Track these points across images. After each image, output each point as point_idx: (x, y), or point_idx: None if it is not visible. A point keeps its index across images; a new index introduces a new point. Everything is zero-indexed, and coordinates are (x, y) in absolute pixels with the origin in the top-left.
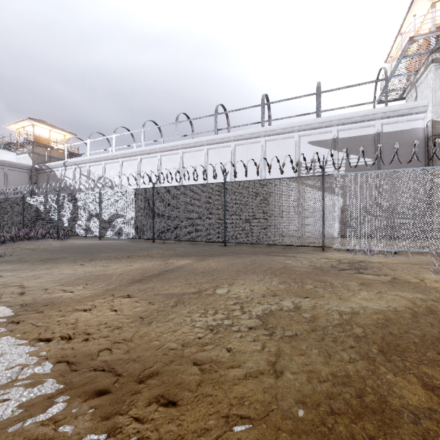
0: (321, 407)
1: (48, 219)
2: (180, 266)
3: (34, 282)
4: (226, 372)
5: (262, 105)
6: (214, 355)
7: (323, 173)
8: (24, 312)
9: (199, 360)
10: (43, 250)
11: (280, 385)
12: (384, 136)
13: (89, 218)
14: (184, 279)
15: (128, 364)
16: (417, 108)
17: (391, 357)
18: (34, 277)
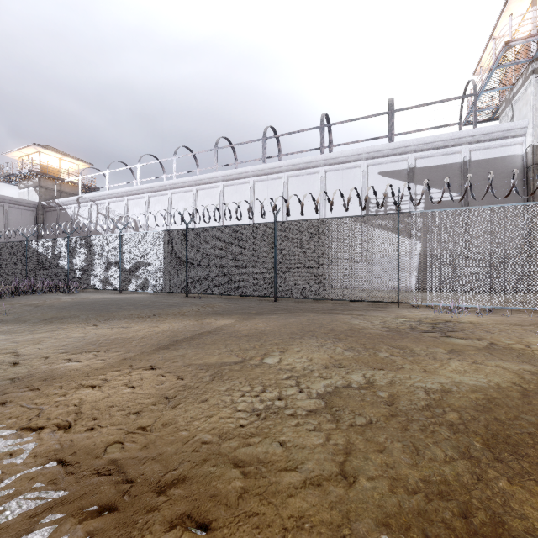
0: (412, 533)
1: (57, 268)
2: (219, 327)
3: (31, 348)
4: (278, 477)
5: (321, 127)
6: (261, 452)
7: (398, 210)
8: (14, 389)
9: (241, 459)
10: (49, 307)
11: (352, 497)
12: (473, 165)
13: (107, 266)
14: (224, 344)
15: (144, 465)
16: (514, 130)
17: (501, 455)
18: (33, 342)
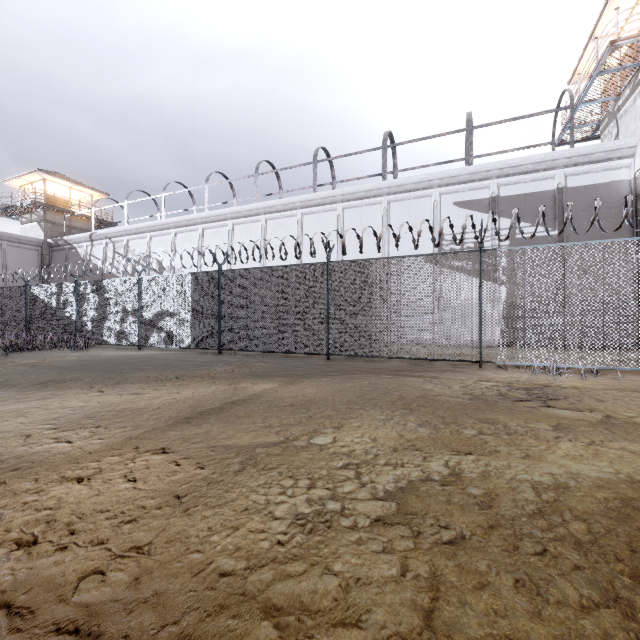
0: None
1: (63, 319)
2: (256, 394)
3: (12, 422)
4: (331, 639)
5: (384, 148)
6: (306, 591)
7: (481, 247)
8: None
9: (277, 604)
10: (48, 367)
11: None
12: (569, 193)
13: (124, 317)
14: (261, 417)
15: (130, 615)
16: (620, 150)
17: None
18: (16, 413)
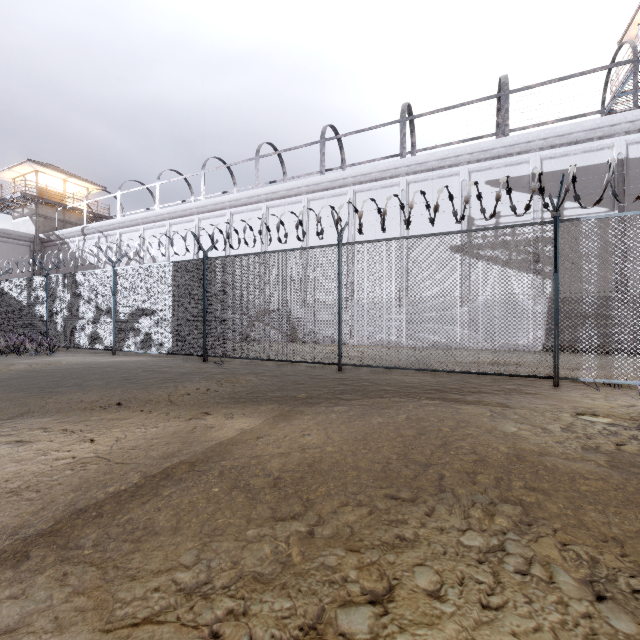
0: None
1: (33, 318)
2: (222, 445)
3: None
4: None
5: (402, 121)
6: None
7: (556, 217)
8: None
9: None
10: None
11: None
12: (632, 165)
13: (97, 316)
14: (200, 538)
15: None
16: None
17: None
18: None
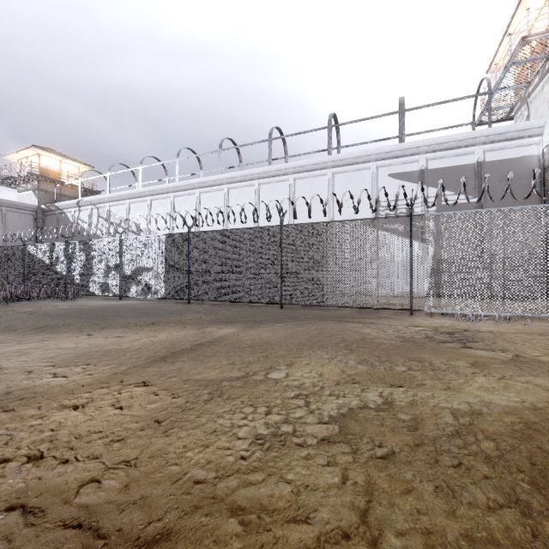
0: None
1: (55, 274)
2: (221, 337)
3: (16, 361)
4: (285, 532)
5: (329, 127)
6: (265, 495)
7: (411, 213)
8: None
9: (241, 505)
10: (43, 314)
11: None
12: (487, 166)
13: (107, 272)
14: (225, 356)
15: (122, 514)
16: (530, 129)
17: None
18: (19, 353)
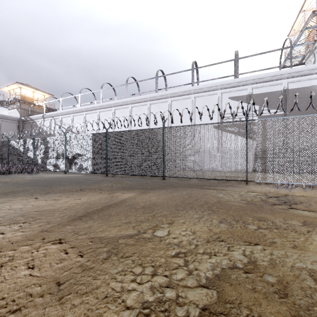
0: None
1: (26, 158)
2: (123, 200)
3: None
4: None
5: (192, 69)
6: None
7: (246, 119)
8: None
9: None
10: (13, 183)
11: None
12: (289, 92)
13: (57, 156)
14: (124, 216)
15: None
16: (316, 69)
17: None
18: None
